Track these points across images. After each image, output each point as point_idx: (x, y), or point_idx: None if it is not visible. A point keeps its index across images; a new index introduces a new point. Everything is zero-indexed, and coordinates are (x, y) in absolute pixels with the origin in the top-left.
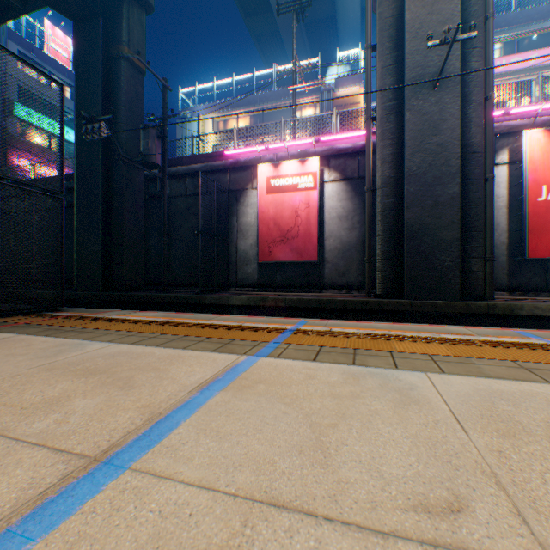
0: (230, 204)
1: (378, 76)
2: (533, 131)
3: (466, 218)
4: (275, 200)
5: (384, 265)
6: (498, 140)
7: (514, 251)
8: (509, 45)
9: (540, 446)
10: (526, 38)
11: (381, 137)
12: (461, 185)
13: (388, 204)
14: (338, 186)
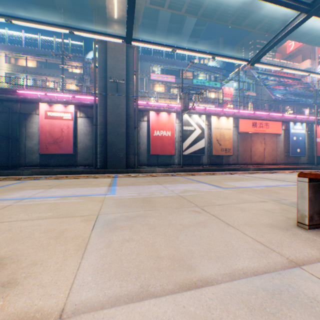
0: (21, 120)
1: (98, 80)
2: (152, 112)
3: (129, 140)
4: (50, 123)
5: (101, 156)
6: (145, 112)
7: (149, 152)
8: (163, 70)
9: (73, 182)
10: (168, 69)
11: (99, 105)
12: (127, 128)
13: (102, 132)
14: (84, 120)
